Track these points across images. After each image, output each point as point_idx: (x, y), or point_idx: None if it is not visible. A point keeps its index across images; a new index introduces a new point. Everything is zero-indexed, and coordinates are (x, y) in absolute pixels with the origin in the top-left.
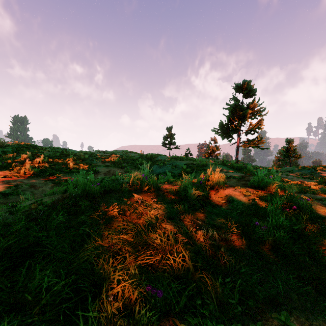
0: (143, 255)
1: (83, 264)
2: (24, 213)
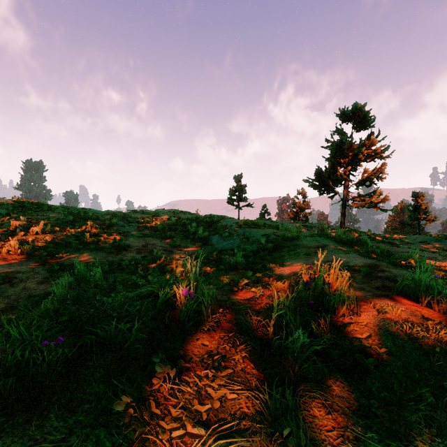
0: None
1: None
2: None
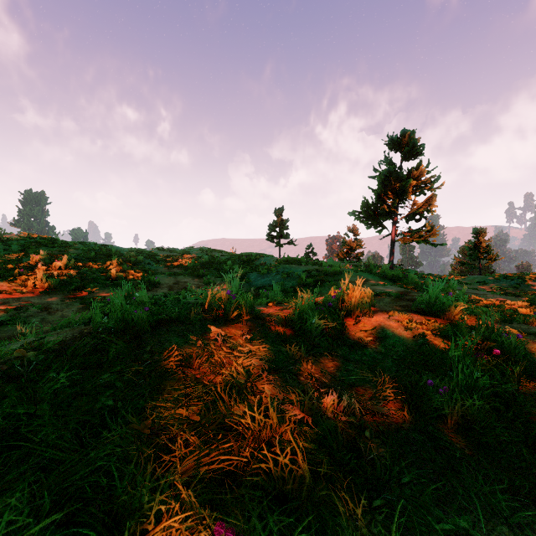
0: (215, 452)
1: (93, 475)
2: (5, 365)
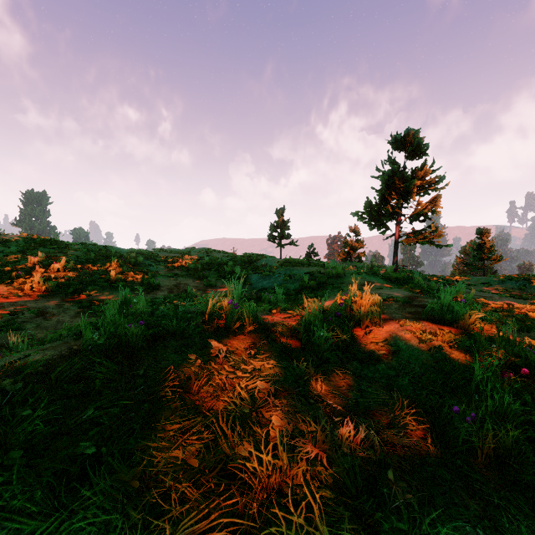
0: (216, 513)
1: None
2: None
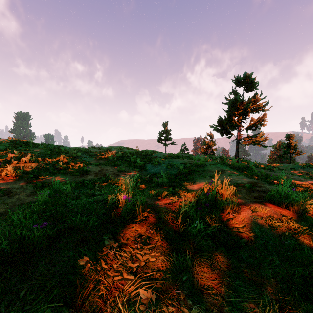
0: None
1: None
2: None
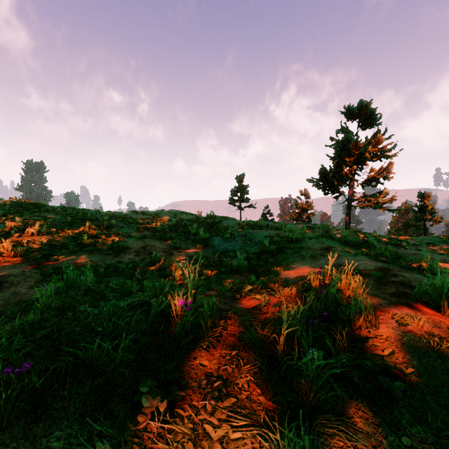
0: None
1: None
2: None
